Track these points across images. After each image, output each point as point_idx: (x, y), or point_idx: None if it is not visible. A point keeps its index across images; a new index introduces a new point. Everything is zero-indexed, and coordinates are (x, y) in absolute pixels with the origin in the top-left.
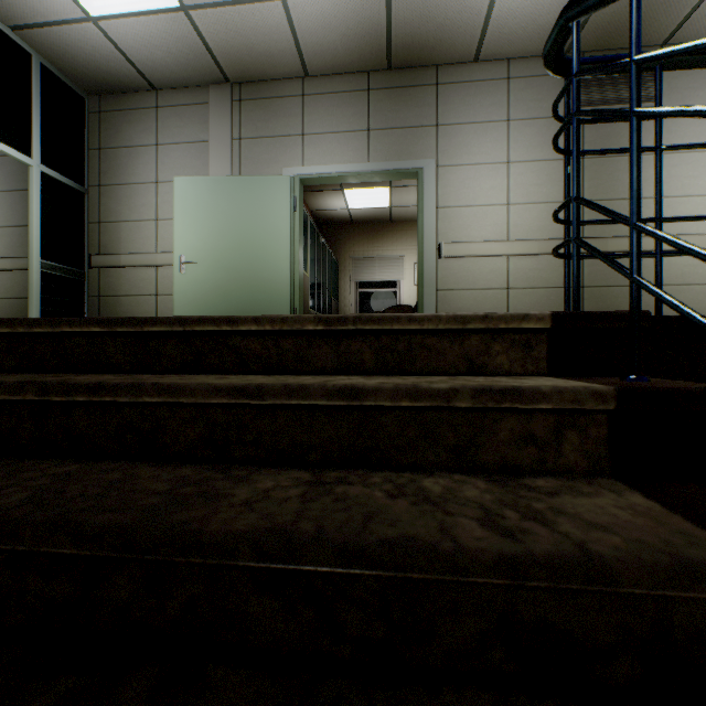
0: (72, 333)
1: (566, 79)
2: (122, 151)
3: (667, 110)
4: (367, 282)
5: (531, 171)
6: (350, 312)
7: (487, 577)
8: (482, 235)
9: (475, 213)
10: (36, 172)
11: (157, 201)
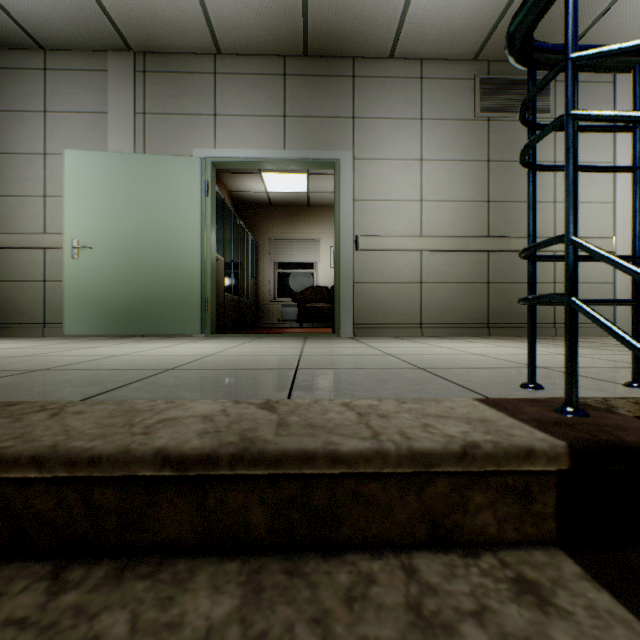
0: None
1: (531, 70)
2: (2, 115)
3: None
4: (286, 263)
5: (442, 170)
6: (269, 292)
7: None
8: (397, 229)
9: (391, 207)
10: None
11: (45, 175)
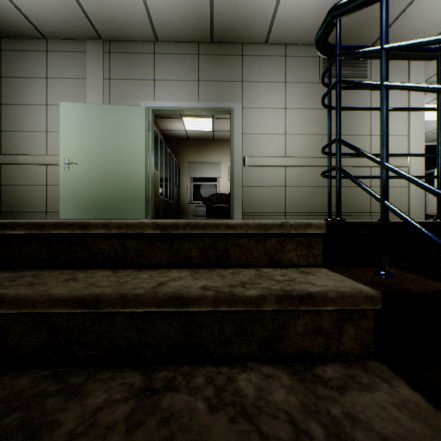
0: None
1: (329, 58)
2: (19, 80)
3: (412, 86)
4: (198, 178)
5: (299, 115)
6: (187, 197)
7: None
8: (270, 153)
9: (266, 139)
10: None
11: (47, 118)
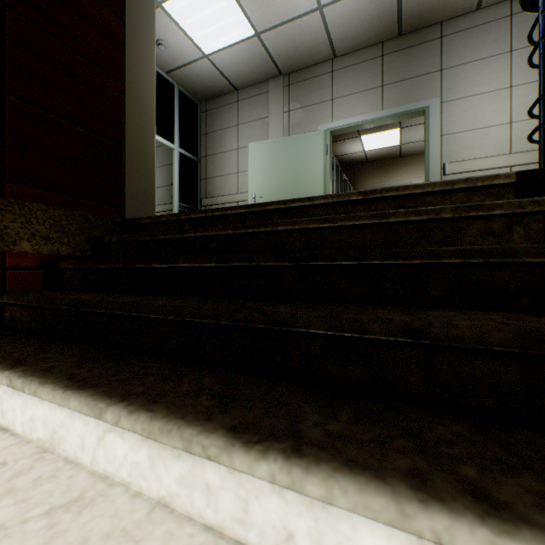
0: (230, 215)
1: None
2: (218, 133)
3: None
4: None
5: (535, 90)
6: None
7: (450, 258)
8: (484, 152)
9: (477, 135)
10: (176, 152)
11: (237, 161)
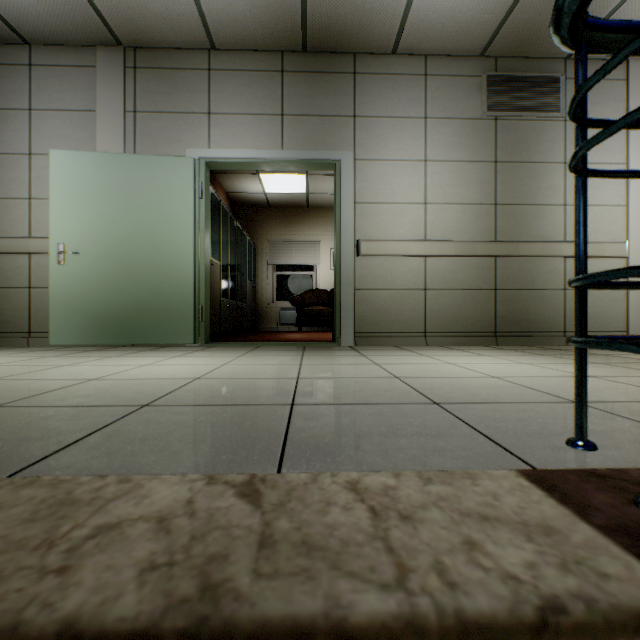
0: None
1: (581, 52)
2: None
3: None
4: (285, 265)
5: (447, 171)
6: (267, 295)
7: None
8: (400, 234)
9: (394, 210)
10: None
11: (30, 176)
